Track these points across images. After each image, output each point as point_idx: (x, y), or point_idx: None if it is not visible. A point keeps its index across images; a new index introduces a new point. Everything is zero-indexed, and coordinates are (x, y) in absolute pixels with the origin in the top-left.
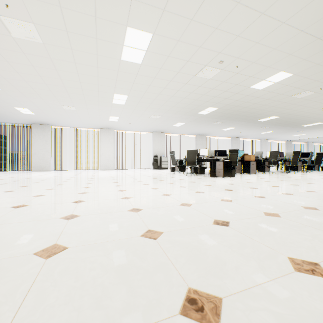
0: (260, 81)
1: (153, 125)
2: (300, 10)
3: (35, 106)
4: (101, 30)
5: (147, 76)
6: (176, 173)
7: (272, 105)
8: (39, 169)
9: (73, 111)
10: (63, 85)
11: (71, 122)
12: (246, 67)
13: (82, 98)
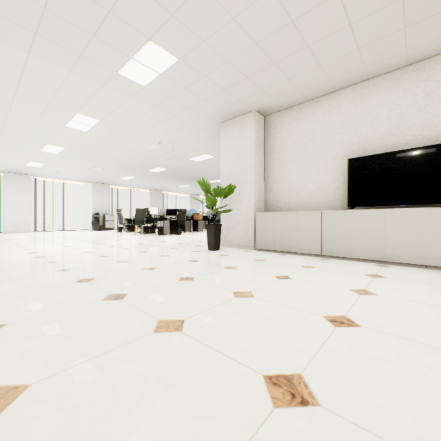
0: (194, 157)
1: (94, 176)
2: (199, 132)
3: None
4: (51, 110)
5: (92, 139)
6: (124, 233)
7: (213, 172)
8: None
9: None
10: None
11: None
12: (180, 148)
13: None
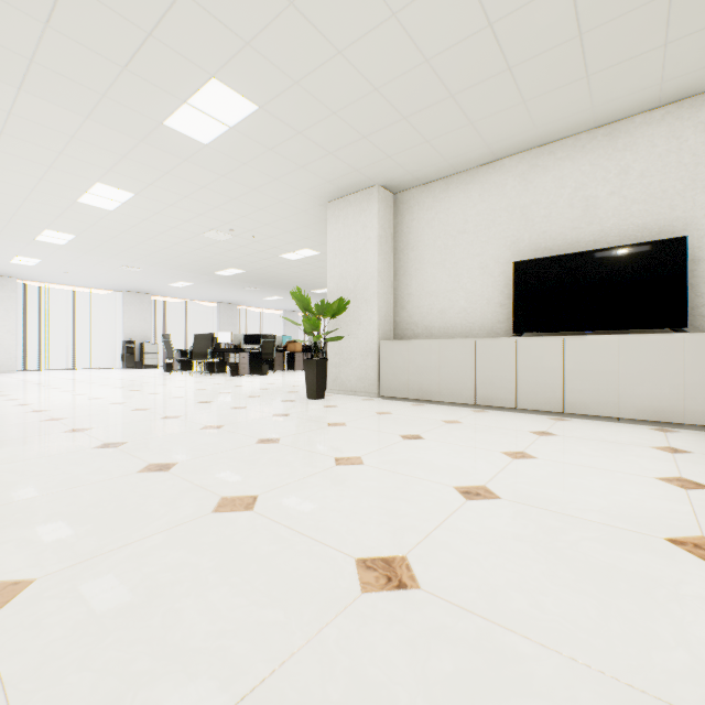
0: (288, 253)
1: (126, 280)
2: (294, 215)
3: None
4: (55, 175)
5: (122, 223)
6: (175, 374)
7: (319, 277)
8: None
9: None
10: None
11: None
12: (265, 239)
13: None
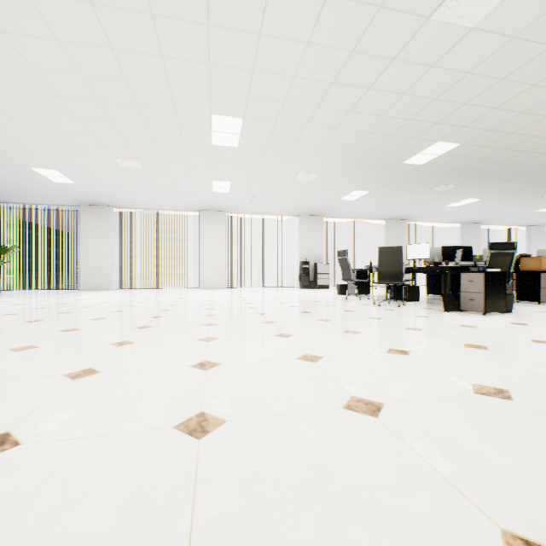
0: None
1: (301, 199)
2: None
3: (66, 164)
4: None
5: (288, 38)
6: (351, 299)
7: None
8: (93, 287)
9: (140, 172)
10: (94, 95)
11: (145, 199)
12: None
13: (146, 133)
